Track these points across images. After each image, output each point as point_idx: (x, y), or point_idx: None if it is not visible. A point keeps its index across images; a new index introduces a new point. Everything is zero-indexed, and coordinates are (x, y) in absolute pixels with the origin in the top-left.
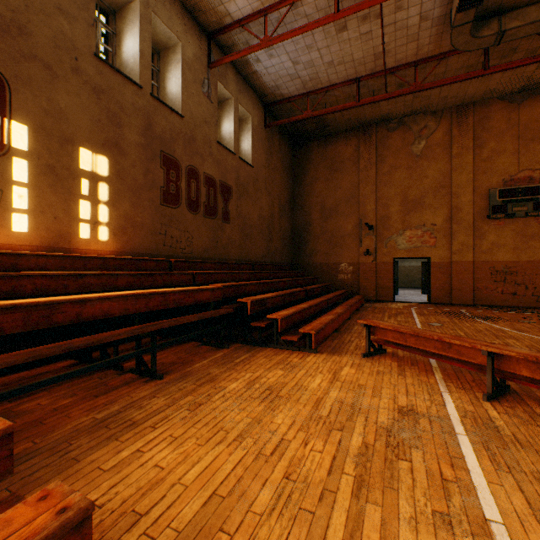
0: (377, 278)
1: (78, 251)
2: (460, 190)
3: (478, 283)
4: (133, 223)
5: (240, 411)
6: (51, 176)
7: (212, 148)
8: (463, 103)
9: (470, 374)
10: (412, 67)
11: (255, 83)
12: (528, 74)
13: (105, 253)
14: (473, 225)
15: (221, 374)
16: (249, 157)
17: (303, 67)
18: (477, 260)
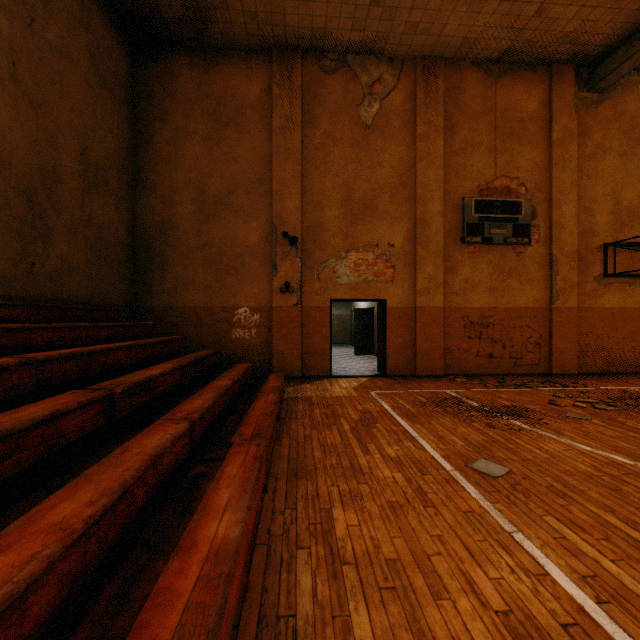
0: (304, 335)
1: None
2: (428, 193)
3: (450, 342)
4: None
5: None
6: None
7: None
8: (432, 55)
9: None
10: None
11: None
12: (522, 23)
13: None
14: (444, 251)
15: None
16: None
17: None
18: (449, 305)
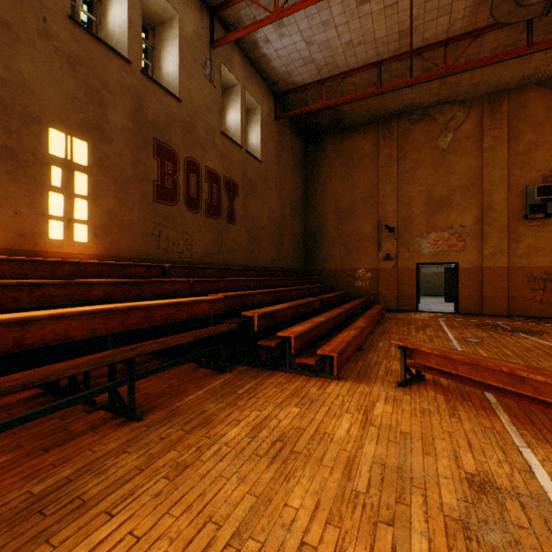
0: (398, 285)
1: (47, 254)
2: (492, 187)
3: (513, 292)
4: (119, 221)
5: (240, 481)
6: (9, 162)
7: (215, 139)
8: (496, 90)
9: (545, 415)
10: (441, 46)
11: (264, 68)
12: None
13: (83, 257)
14: (508, 227)
15: (218, 412)
16: (257, 151)
17: (318, 48)
18: (513, 265)
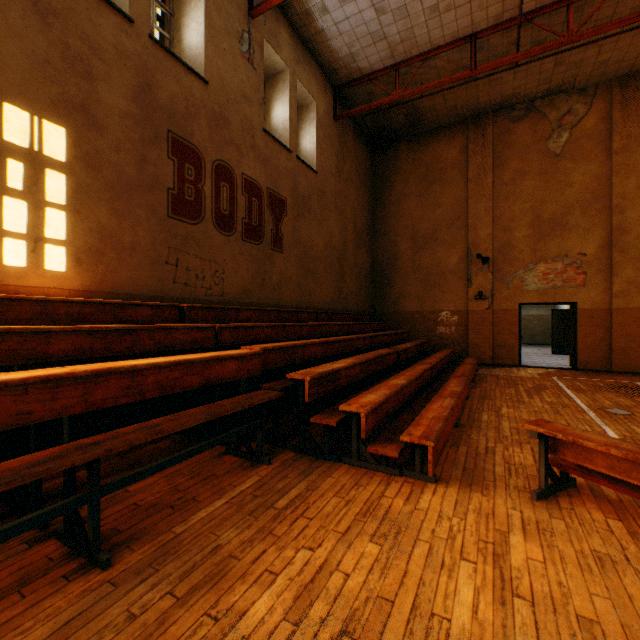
0: (494, 332)
1: (0, 288)
2: (625, 201)
3: None
4: (116, 243)
5: None
6: None
7: (255, 139)
8: (631, 71)
9: None
10: (562, 6)
11: (320, 50)
12: None
13: (60, 293)
14: None
15: (241, 551)
16: (312, 159)
17: (391, 18)
18: None
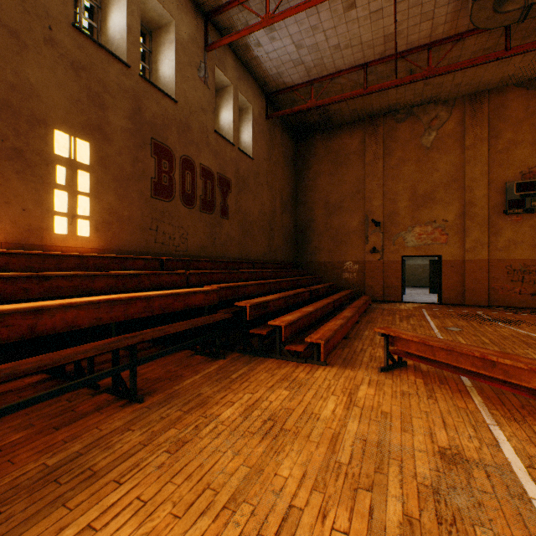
0: (384, 277)
1: (53, 248)
2: (473, 183)
3: (494, 283)
4: (119, 217)
5: (235, 454)
6: (18, 162)
7: (209, 138)
8: (477, 91)
9: (515, 396)
10: (425, 50)
11: (255, 70)
12: None
13: (86, 251)
14: (488, 221)
15: (214, 395)
16: (249, 149)
17: (307, 51)
18: (493, 258)
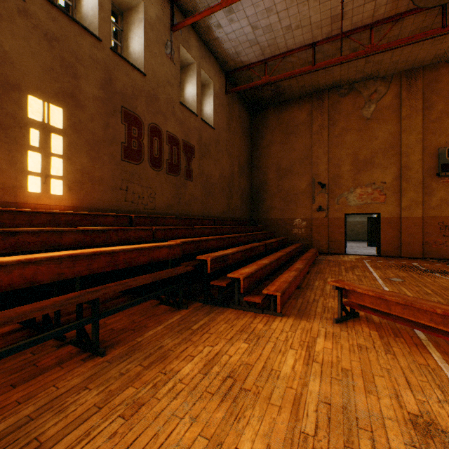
0: (329, 232)
1: (26, 205)
2: (409, 149)
3: (427, 238)
4: (91, 177)
5: (192, 421)
6: None
7: (175, 108)
8: (412, 67)
9: None
10: (367, 29)
11: (216, 50)
12: None
13: (59, 208)
14: (422, 183)
15: (175, 348)
16: (211, 120)
17: (262, 32)
18: (426, 215)
